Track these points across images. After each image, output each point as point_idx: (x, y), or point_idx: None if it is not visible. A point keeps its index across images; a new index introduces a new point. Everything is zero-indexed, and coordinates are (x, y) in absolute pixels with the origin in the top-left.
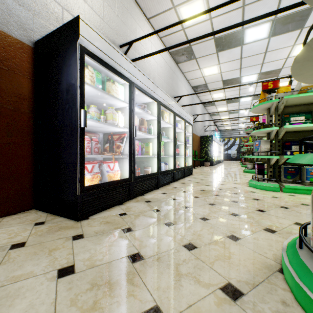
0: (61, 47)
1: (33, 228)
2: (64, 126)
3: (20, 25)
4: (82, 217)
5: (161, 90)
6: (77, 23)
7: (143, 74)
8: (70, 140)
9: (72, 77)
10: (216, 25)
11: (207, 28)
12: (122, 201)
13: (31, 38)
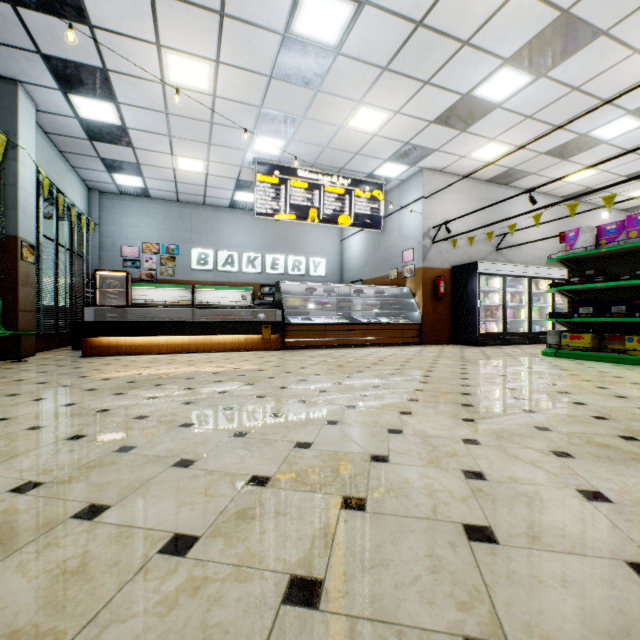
0: (468, 272)
1: (460, 346)
2: (469, 307)
3: (447, 261)
4: (478, 346)
5: (532, 267)
6: (476, 264)
7: (513, 265)
8: (473, 313)
9: (474, 286)
10: (617, 171)
11: (605, 175)
12: (497, 345)
13: (450, 265)
